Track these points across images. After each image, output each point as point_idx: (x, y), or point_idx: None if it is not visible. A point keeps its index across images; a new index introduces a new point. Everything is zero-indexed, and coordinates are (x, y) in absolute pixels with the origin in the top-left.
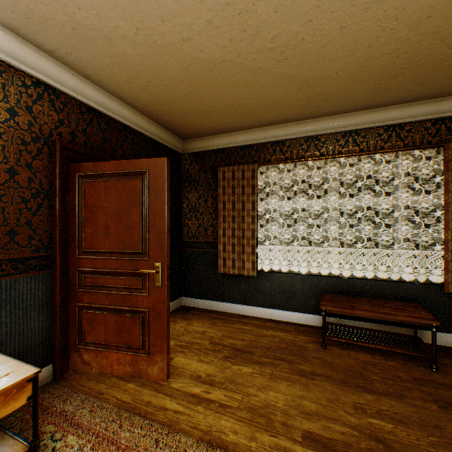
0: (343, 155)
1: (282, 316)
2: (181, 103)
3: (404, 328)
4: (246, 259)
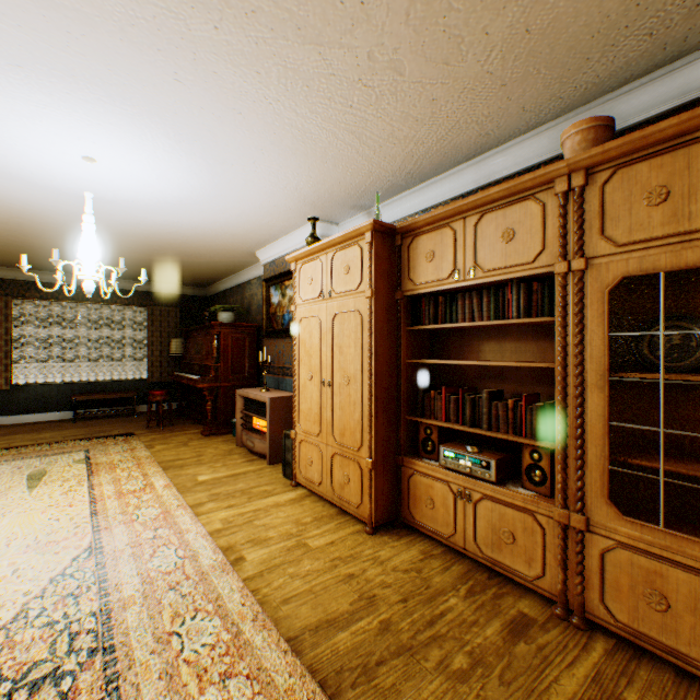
0: (92, 303)
1: (40, 418)
2: None
3: (130, 407)
4: None
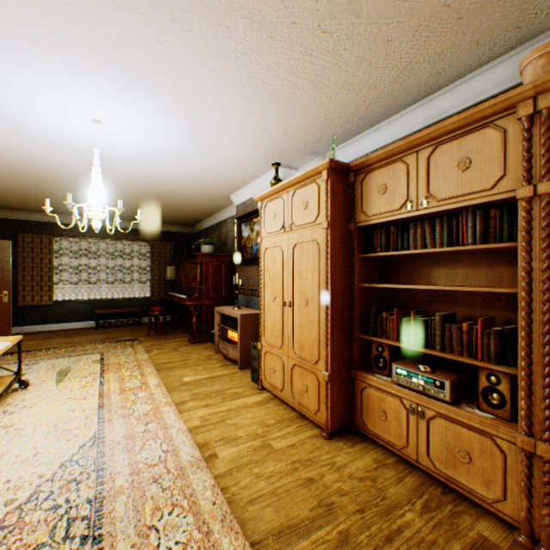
0: (109, 239)
1: (73, 326)
2: (4, 200)
3: (137, 318)
4: (45, 294)
